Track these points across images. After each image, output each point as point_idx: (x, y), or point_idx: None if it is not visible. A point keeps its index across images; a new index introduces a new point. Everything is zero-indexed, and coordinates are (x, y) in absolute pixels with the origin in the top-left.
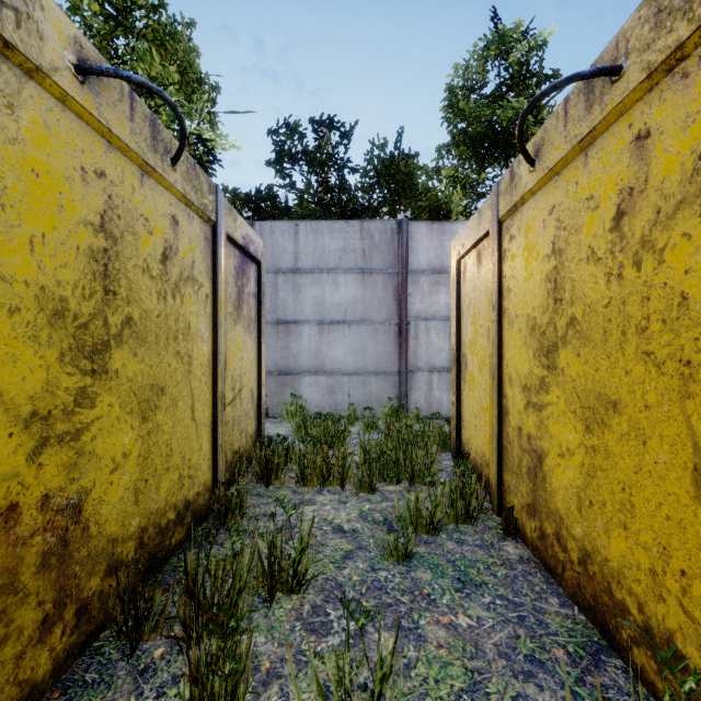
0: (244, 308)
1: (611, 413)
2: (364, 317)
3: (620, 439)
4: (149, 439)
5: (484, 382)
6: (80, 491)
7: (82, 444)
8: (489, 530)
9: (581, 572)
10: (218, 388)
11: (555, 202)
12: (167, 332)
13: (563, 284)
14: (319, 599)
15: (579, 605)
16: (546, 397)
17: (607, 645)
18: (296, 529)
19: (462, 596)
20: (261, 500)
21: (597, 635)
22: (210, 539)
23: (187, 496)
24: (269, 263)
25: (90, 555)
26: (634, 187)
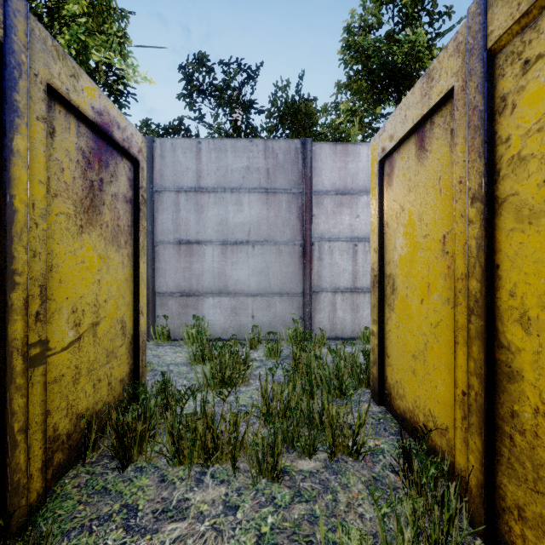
0: (105, 212)
1: None
2: (268, 237)
3: None
4: None
5: (433, 314)
6: None
7: None
8: None
9: None
10: (10, 333)
11: None
12: None
13: None
14: None
15: None
16: None
17: None
18: None
19: None
20: (101, 505)
21: None
22: None
23: None
24: (171, 181)
25: None
26: None
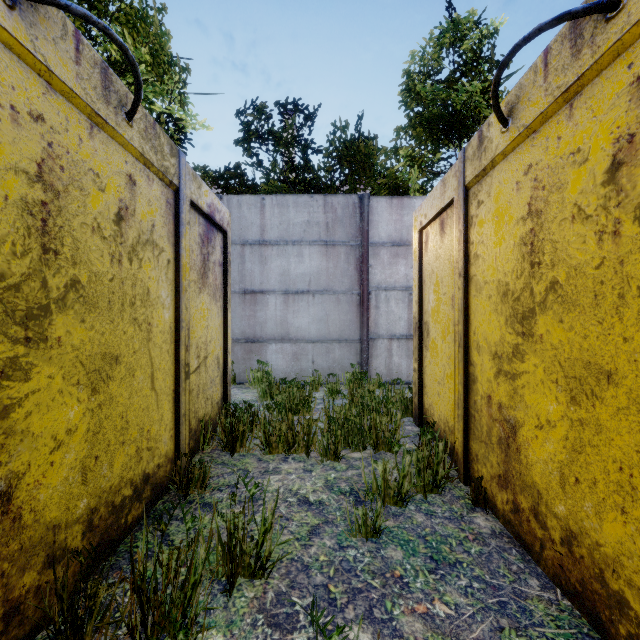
0: (210, 276)
1: (604, 384)
2: (327, 287)
3: (616, 413)
4: (100, 412)
5: (448, 350)
6: (9, 476)
7: (12, 422)
8: (457, 500)
9: (564, 553)
10: (181, 356)
11: (532, 161)
12: (122, 297)
13: (542, 246)
14: (283, 585)
15: (562, 588)
16: (520, 365)
17: (599, 638)
18: (260, 501)
19: (437, 578)
20: (225, 469)
21: (586, 625)
22: (162, 526)
23: (146, 469)
24: (237, 235)
25: (23, 548)
26: (636, 133)
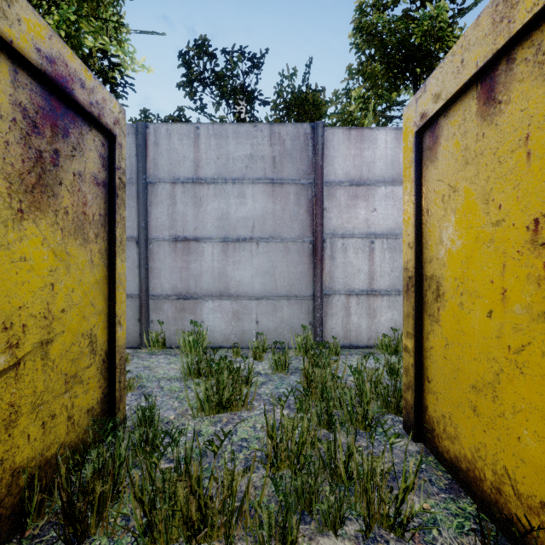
0: (63, 195)
1: None
2: (274, 233)
3: None
4: None
5: (514, 333)
6: None
7: None
8: None
9: None
10: None
11: None
12: None
13: None
14: None
15: None
16: None
17: None
18: None
19: None
20: None
21: None
22: None
23: None
24: (166, 171)
25: None
26: None
